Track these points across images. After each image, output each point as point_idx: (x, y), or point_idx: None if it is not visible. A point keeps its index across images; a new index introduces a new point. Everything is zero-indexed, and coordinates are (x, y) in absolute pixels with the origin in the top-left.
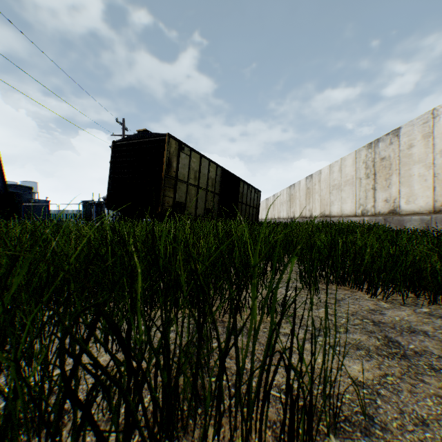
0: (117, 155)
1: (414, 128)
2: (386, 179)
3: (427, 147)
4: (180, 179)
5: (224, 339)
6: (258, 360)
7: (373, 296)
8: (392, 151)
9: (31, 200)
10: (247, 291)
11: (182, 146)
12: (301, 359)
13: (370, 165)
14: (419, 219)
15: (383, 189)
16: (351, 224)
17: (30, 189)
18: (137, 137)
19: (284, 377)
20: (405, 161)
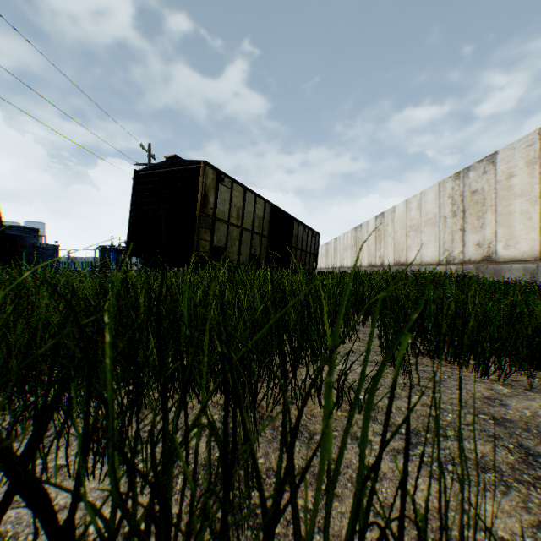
0: (140, 188)
1: (515, 153)
2: (478, 218)
3: (532, 176)
4: (219, 218)
5: (274, 450)
6: None
7: (485, 376)
8: (486, 182)
9: (36, 245)
10: (308, 372)
11: (222, 176)
12: (424, 539)
13: (458, 200)
14: (522, 268)
15: (475, 230)
16: (435, 275)
17: (35, 231)
18: (165, 165)
19: (374, 529)
20: (503, 194)
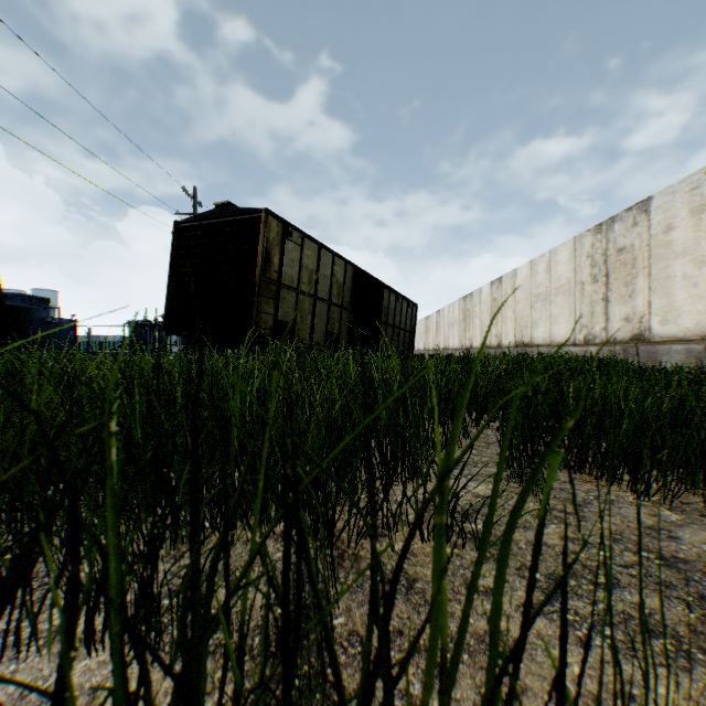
0: (182, 245)
1: (676, 198)
2: (626, 284)
3: (697, 229)
4: (286, 285)
5: (360, 605)
6: (437, 669)
7: (644, 497)
8: (637, 237)
9: (47, 320)
10: (405, 492)
11: (289, 229)
12: None
13: (599, 261)
14: (684, 349)
15: (622, 300)
16: (569, 359)
17: (46, 302)
18: (215, 214)
19: None
20: (660, 253)
